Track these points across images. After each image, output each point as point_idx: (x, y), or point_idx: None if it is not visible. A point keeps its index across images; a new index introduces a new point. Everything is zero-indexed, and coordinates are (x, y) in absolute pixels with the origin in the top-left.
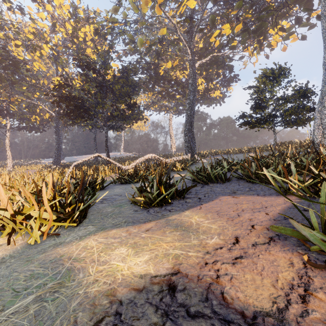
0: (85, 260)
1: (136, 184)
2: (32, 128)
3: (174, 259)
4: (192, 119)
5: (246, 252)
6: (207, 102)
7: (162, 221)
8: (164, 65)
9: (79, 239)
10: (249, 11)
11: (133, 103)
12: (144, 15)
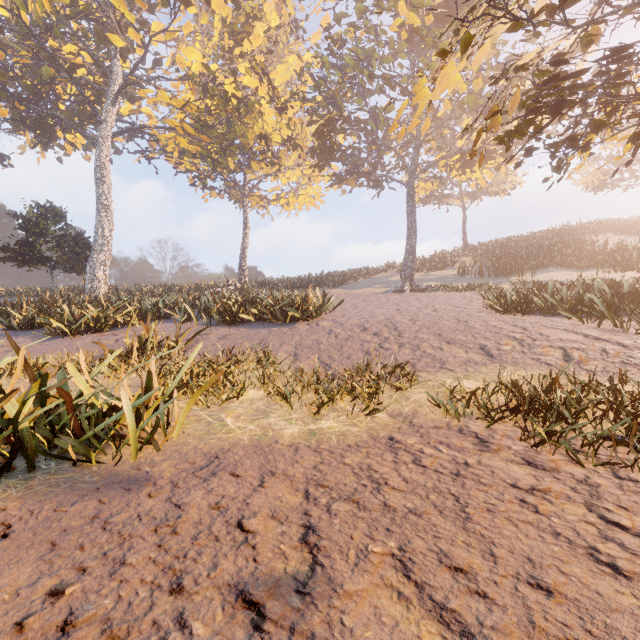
0: None
1: None
2: None
3: None
4: None
5: None
6: None
7: None
8: None
9: None
10: (20, 105)
11: None
12: None
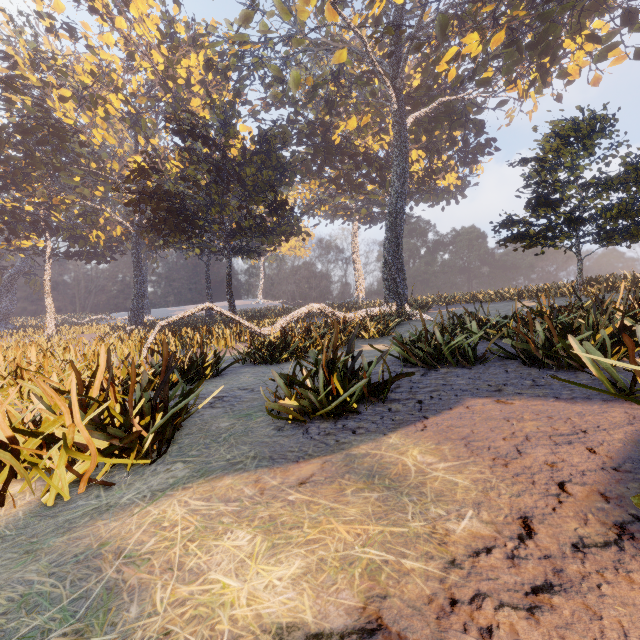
0: (152, 561)
1: (284, 364)
2: (92, 254)
3: (367, 577)
4: (399, 232)
5: (560, 572)
6: (430, 198)
7: (336, 458)
8: (342, 126)
9: (150, 499)
10: (521, 2)
11: (281, 202)
12: (303, 26)
